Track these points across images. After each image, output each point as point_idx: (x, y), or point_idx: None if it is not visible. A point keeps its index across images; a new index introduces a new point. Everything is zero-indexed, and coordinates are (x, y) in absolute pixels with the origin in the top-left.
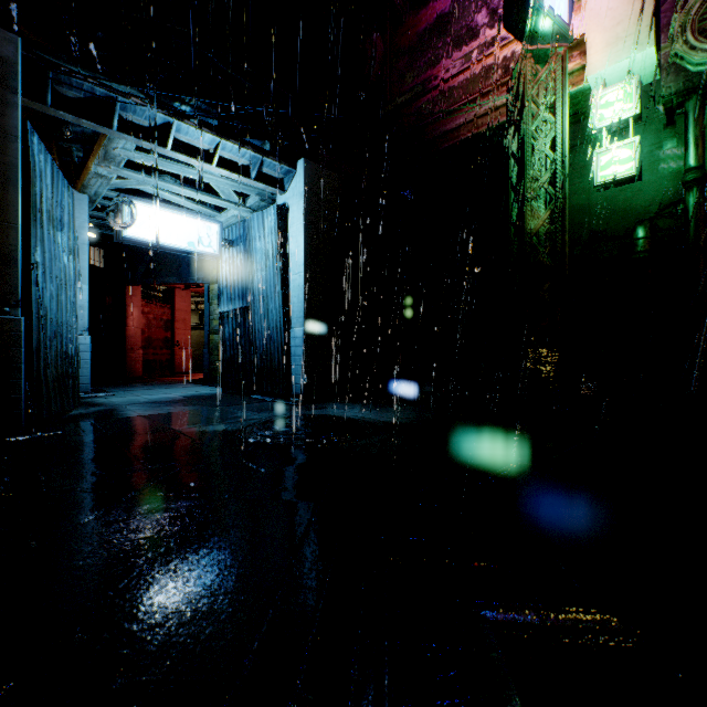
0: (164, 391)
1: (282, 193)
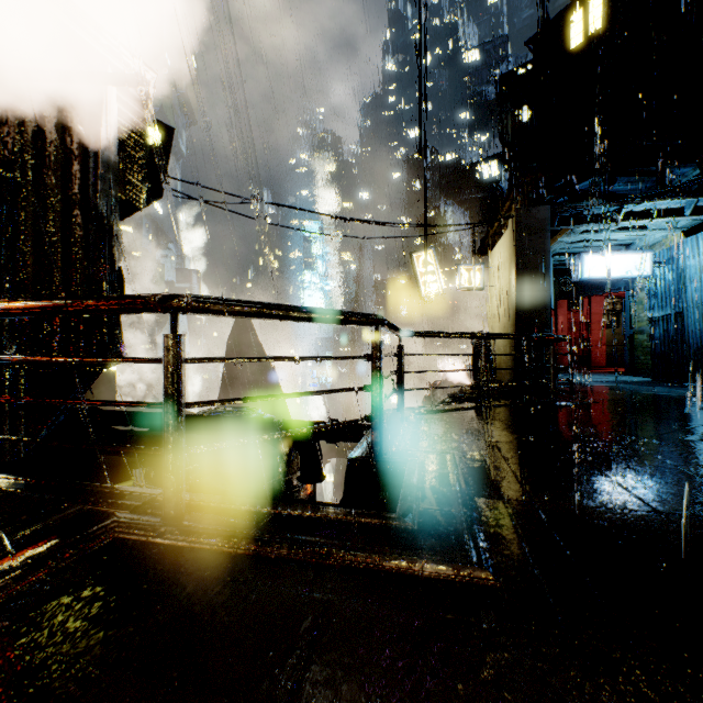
0: (598, 377)
1: None
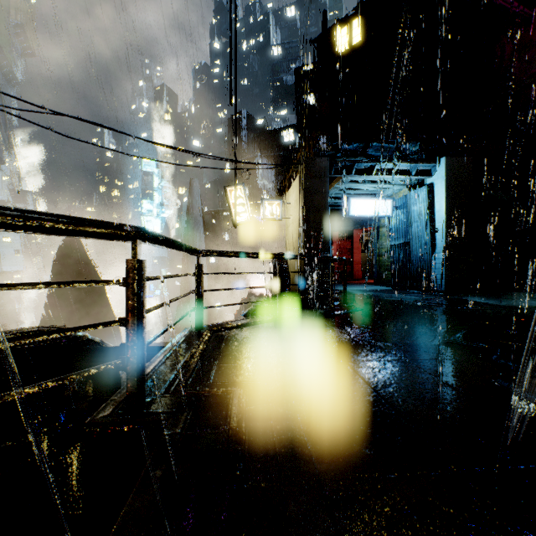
0: (359, 287)
1: (429, 177)
